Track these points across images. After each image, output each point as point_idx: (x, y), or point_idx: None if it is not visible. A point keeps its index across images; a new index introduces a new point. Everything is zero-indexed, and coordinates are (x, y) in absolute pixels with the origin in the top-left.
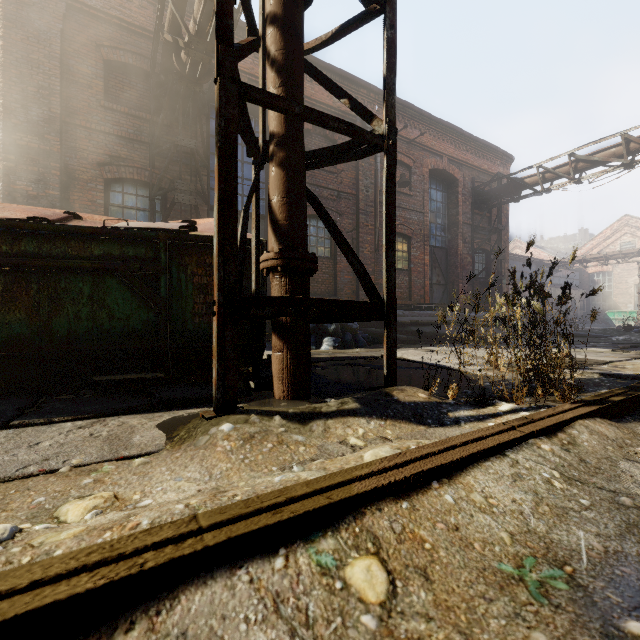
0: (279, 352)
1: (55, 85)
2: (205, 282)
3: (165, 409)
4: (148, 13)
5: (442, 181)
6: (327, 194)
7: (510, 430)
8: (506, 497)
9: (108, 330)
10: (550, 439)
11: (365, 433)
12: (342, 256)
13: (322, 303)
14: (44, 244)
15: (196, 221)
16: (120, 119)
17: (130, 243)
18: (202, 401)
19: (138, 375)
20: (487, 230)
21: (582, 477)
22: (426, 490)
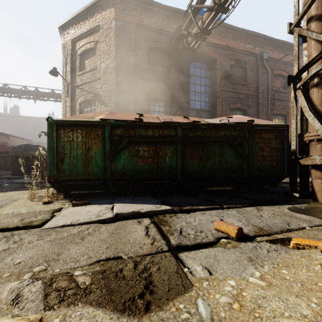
0: None
1: (132, 62)
2: (262, 146)
3: (269, 204)
4: (165, 23)
5: None
6: (242, 96)
7: None
8: None
9: (224, 168)
10: None
11: None
12: None
13: None
14: (203, 132)
15: (232, 117)
16: (154, 72)
17: (233, 129)
18: (280, 201)
19: (222, 188)
20: None
21: None
22: None
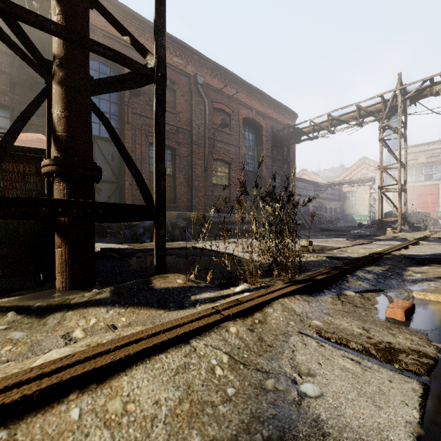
0: (58, 248)
1: None
2: (1, 186)
3: None
4: None
5: (252, 126)
6: (168, 128)
7: (214, 314)
8: (151, 398)
9: None
10: (245, 320)
11: (96, 323)
12: (180, 174)
13: (84, 205)
14: None
15: None
16: None
17: None
18: None
19: None
20: (281, 161)
21: (250, 358)
22: (55, 405)
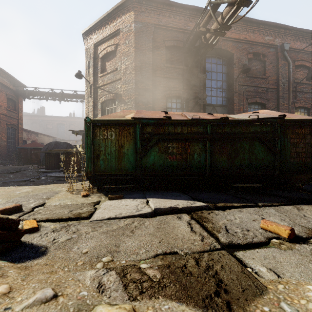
0: None
1: (150, 61)
2: (295, 141)
3: (307, 203)
4: (182, 21)
5: None
6: (260, 90)
7: None
8: None
9: (254, 164)
10: None
11: None
12: None
13: None
14: (232, 128)
15: (259, 112)
16: (171, 70)
17: (263, 125)
18: None
19: (250, 184)
20: None
21: None
22: None
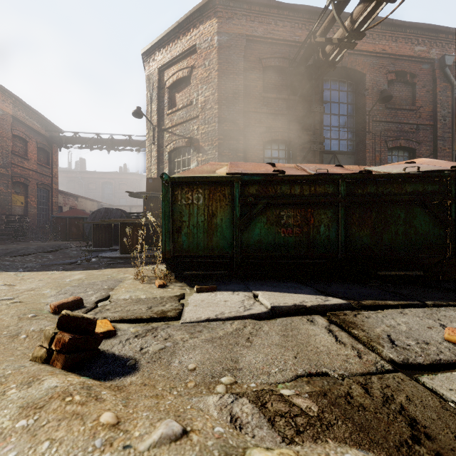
0: None
1: (241, 90)
2: None
3: None
4: (287, 29)
5: None
6: (407, 128)
7: None
8: None
9: (413, 242)
10: None
11: None
12: None
13: None
14: (379, 187)
15: (415, 162)
16: (271, 102)
17: (428, 182)
18: None
19: (404, 272)
20: None
21: None
22: None
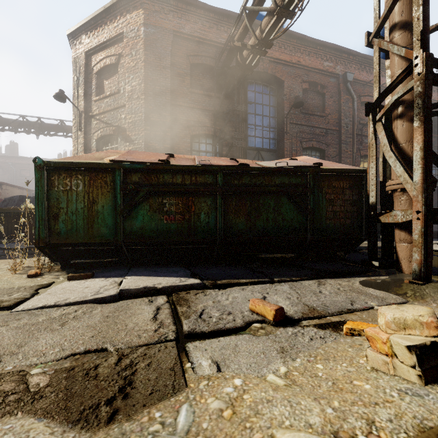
0: (410, 243)
1: (168, 83)
2: (332, 198)
3: (337, 276)
4: (213, 30)
5: None
6: (318, 132)
7: None
8: None
9: (281, 228)
10: None
11: None
12: None
13: None
14: (253, 179)
15: (297, 159)
16: (198, 98)
17: (293, 176)
18: (353, 273)
19: (281, 255)
20: None
21: None
22: None
